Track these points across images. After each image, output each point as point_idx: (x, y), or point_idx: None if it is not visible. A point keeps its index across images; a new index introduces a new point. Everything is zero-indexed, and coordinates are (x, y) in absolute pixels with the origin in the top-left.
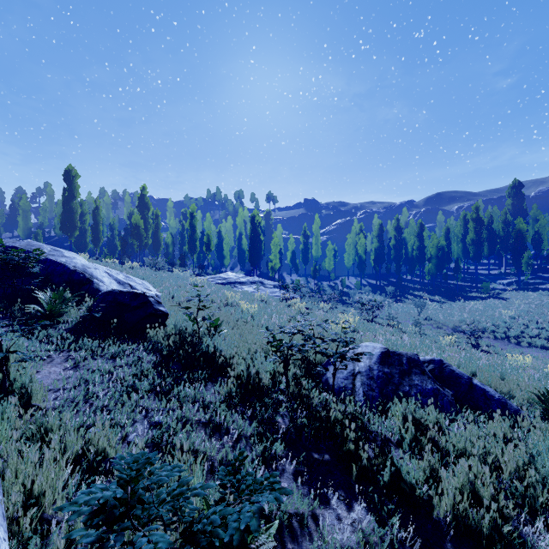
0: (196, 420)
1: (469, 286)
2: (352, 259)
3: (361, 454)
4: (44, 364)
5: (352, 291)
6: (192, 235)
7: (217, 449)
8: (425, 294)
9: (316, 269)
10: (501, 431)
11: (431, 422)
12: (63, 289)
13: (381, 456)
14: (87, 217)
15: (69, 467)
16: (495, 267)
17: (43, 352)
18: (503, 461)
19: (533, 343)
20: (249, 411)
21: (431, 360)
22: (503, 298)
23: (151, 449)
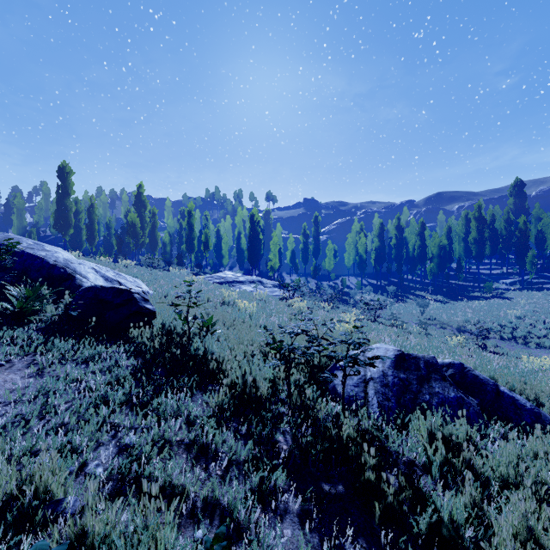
0: (178, 441)
1: (471, 286)
2: (353, 259)
3: (385, 487)
4: (0, 370)
5: (352, 291)
6: (190, 234)
7: (201, 480)
8: (426, 294)
9: (317, 269)
10: (542, 448)
11: (460, 438)
12: (39, 285)
13: (408, 488)
14: (82, 215)
15: None
16: (497, 266)
17: (2, 357)
18: None
19: (541, 344)
20: (243, 427)
21: (451, 364)
22: (507, 297)
23: (115, 483)
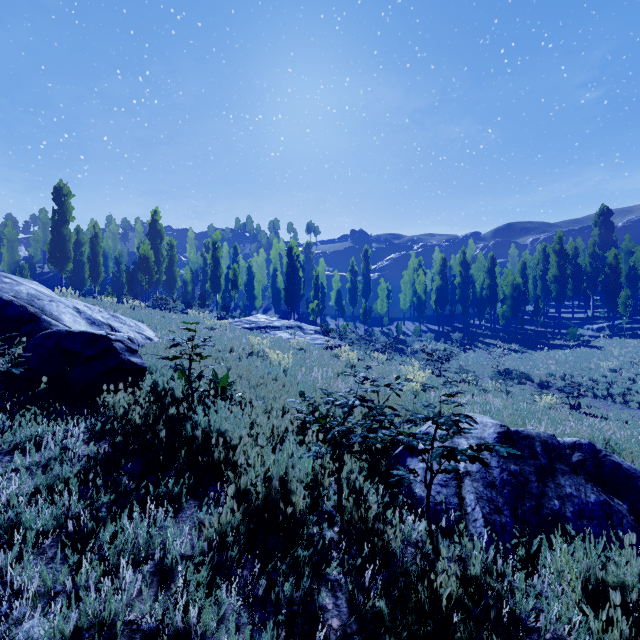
0: (131, 623)
1: (551, 333)
2: (409, 300)
3: None
4: None
5: (410, 338)
6: (215, 270)
7: None
8: (498, 342)
9: (367, 312)
10: None
11: (628, 584)
12: None
13: None
14: (85, 247)
15: None
16: (580, 309)
17: None
18: None
19: None
20: (260, 581)
21: (576, 445)
22: (596, 346)
23: None
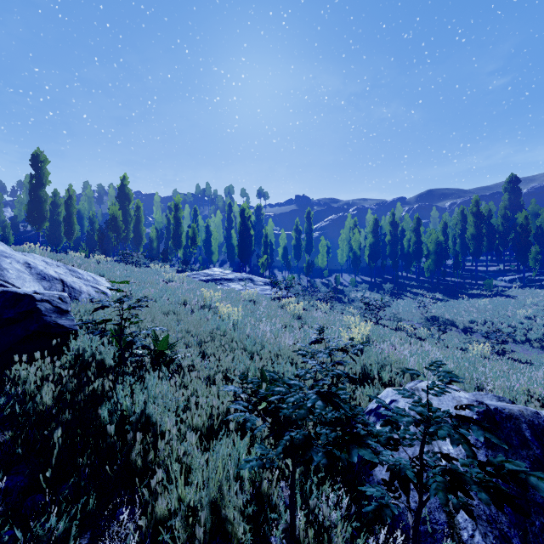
0: None
1: (469, 283)
2: (346, 255)
3: None
4: None
5: (347, 288)
6: (177, 228)
7: None
8: (423, 292)
9: (310, 266)
10: None
11: None
12: None
13: None
14: (61, 208)
15: None
16: (492, 263)
17: None
18: None
19: None
20: None
21: None
22: (510, 295)
23: None
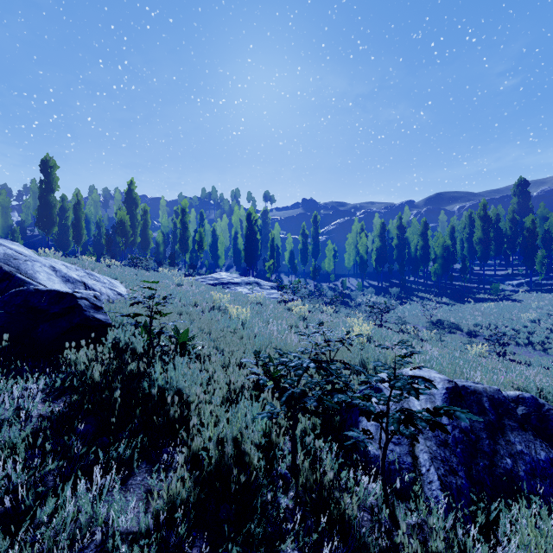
0: None
1: (476, 288)
2: (353, 259)
3: None
4: None
5: (354, 292)
6: (183, 233)
7: None
8: (430, 296)
9: (316, 270)
10: None
11: None
12: None
13: None
14: (69, 213)
15: None
16: (501, 267)
17: None
18: None
19: None
20: None
21: (519, 398)
22: (517, 299)
23: None
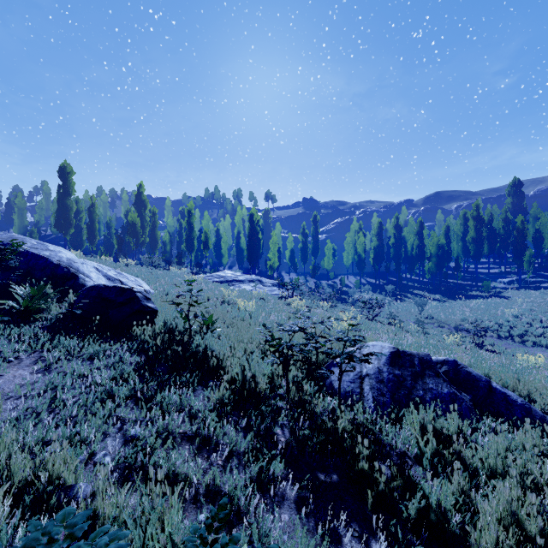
0: (181, 433)
1: (469, 285)
2: (352, 258)
3: (377, 476)
4: (9, 366)
5: (351, 289)
6: (190, 233)
7: (203, 469)
8: (425, 293)
9: (315, 268)
10: (531, 442)
11: (452, 432)
12: (44, 284)
13: (400, 477)
14: (83, 215)
15: (7, 503)
16: (495, 265)
17: (10, 353)
18: (542, 482)
19: (537, 342)
20: (243, 421)
21: (445, 361)
22: (505, 296)
23: (122, 471)
